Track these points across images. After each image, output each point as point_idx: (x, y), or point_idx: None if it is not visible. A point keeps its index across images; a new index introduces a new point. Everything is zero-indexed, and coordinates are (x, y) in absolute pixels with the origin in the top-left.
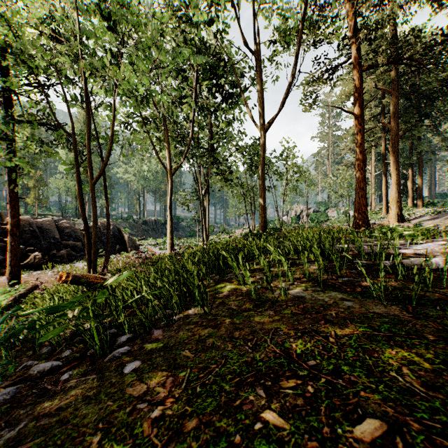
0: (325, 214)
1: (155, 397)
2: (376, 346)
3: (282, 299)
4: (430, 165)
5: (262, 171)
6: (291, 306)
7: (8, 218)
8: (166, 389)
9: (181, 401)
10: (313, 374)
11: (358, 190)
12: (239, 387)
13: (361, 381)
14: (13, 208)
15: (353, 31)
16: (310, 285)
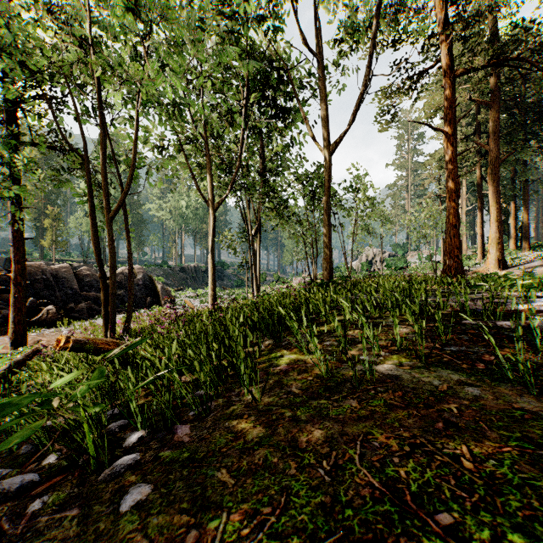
0: (403, 259)
1: None
2: None
3: (367, 380)
4: (536, 198)
5: (328, 204)
6: (383, 393)
7: None
8: None
9: None
10: None
11: (449, 228)
12: None
13: None
14: (17, 252)
15: (442, 26)
16: (405, 358)
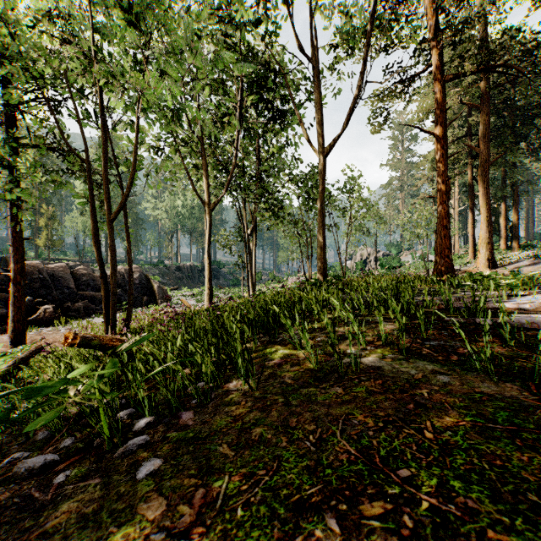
0: (397, 258)
1: (176, 523)
2: (496, 447)
3: (352, 371)
4: (526, 198)
5: (322, 206)
6: (365, 382)
7: None
8: (194, 509)
9: (214, 532)
10: (408, 492)
11: (439, 229)
12: (299, 511)
13: (485, 510)
14: (17, 252)
15: (433, 32)
16: (388, 352)
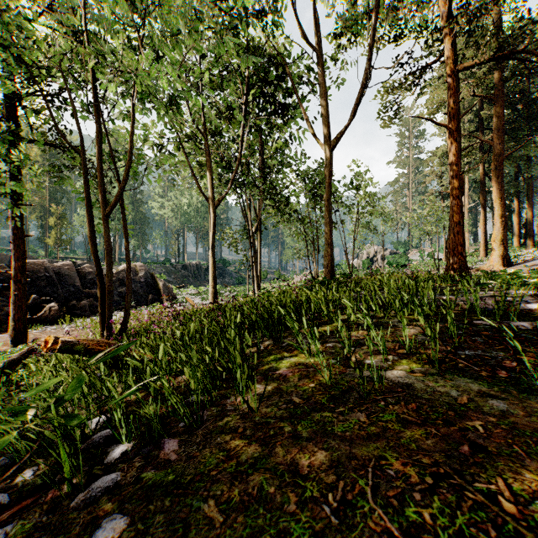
0: (405, 257)
1: None
2: None
3: (375, 389)
4: None
5: (329, 201)
6: (394, 405)
7: None
8: None
9: None
10: None
11: (452, 225)
12: None
13: None
14: (17, 249)
15: (446, 19)
16: (415, 363)
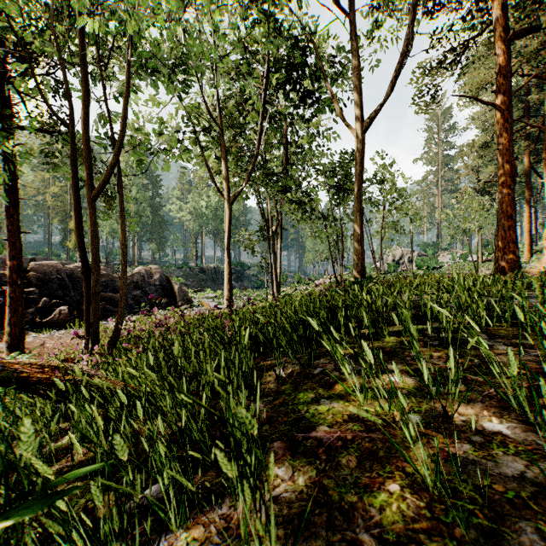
0: (434, 259)
1: None
2: None
3: None
4: None
5: (359, 191)
6: None
7: (32, 264)
8: None
9: None
10: None
11: (502, 219)
12: None
13: None
14: (13, 247)
15: None
16: None
